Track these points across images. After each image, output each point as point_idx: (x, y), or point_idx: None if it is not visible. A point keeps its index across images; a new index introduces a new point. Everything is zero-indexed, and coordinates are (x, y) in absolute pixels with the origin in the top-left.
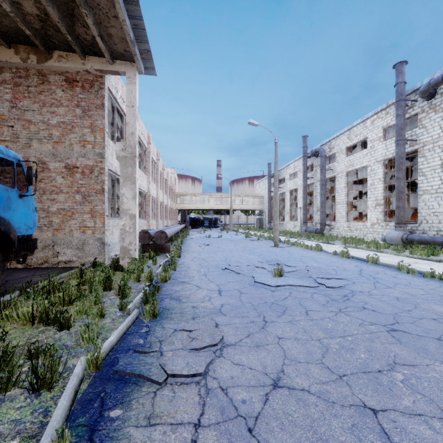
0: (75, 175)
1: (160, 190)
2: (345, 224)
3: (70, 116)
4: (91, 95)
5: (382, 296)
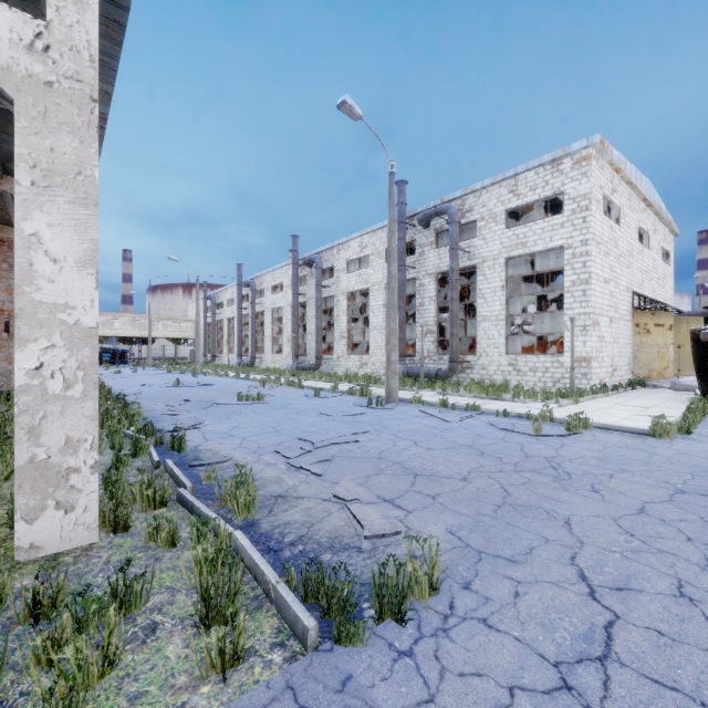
0: (1, 317)
1: None
2: (271, 357)
3: None
4: None
5: (222, 386)
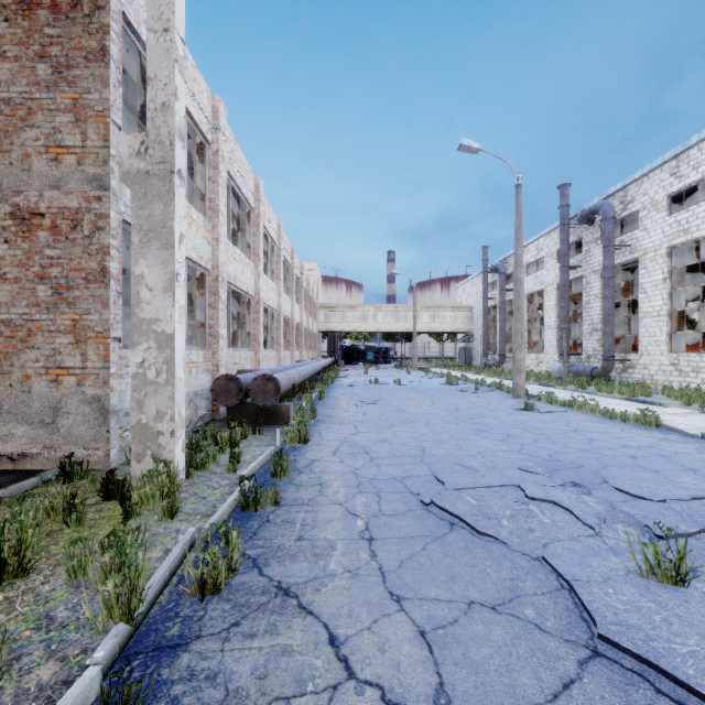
0: (34, 235)
1: (285, 294)
2: (665, 359)
3: (24, 84)
4: (73, 28)
5: None
